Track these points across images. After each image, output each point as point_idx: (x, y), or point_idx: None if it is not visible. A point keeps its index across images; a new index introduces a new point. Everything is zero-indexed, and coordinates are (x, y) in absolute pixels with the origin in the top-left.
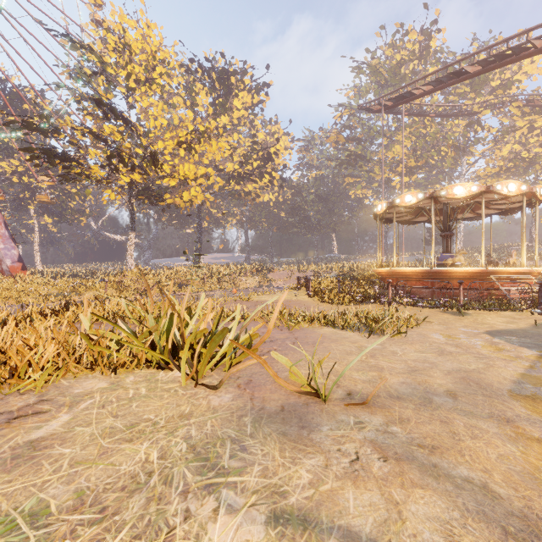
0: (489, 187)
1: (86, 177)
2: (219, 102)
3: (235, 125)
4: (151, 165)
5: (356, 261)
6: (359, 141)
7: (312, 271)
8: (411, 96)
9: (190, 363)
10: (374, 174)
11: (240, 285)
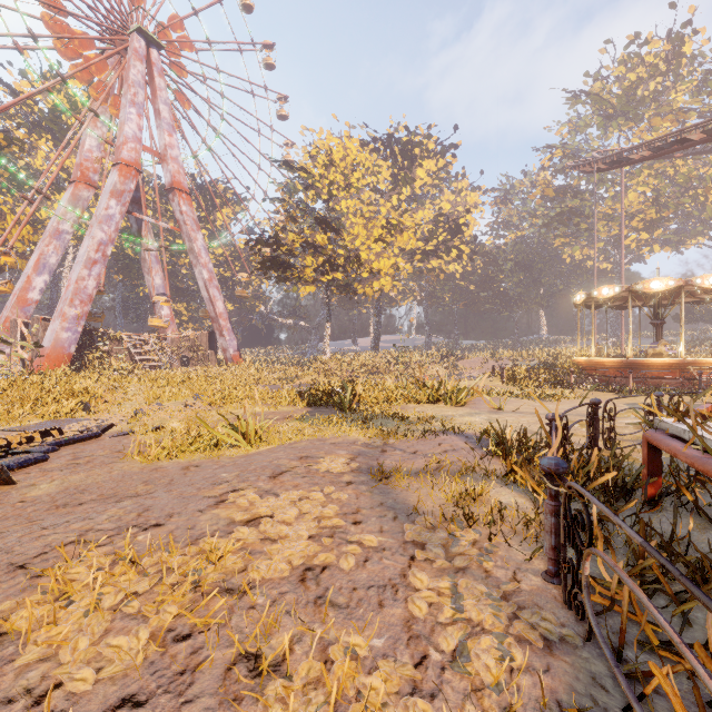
0: (687, 281)
1: (299, 278)
2: (402, 178)
3: (417, 195)
4: (353, 265)
5: (572, 344)
6: (574, 194)
7: (509, 358)
8: (629, 160)
9: (448, 401)
10: (597, 232)
11: (428, 374)
